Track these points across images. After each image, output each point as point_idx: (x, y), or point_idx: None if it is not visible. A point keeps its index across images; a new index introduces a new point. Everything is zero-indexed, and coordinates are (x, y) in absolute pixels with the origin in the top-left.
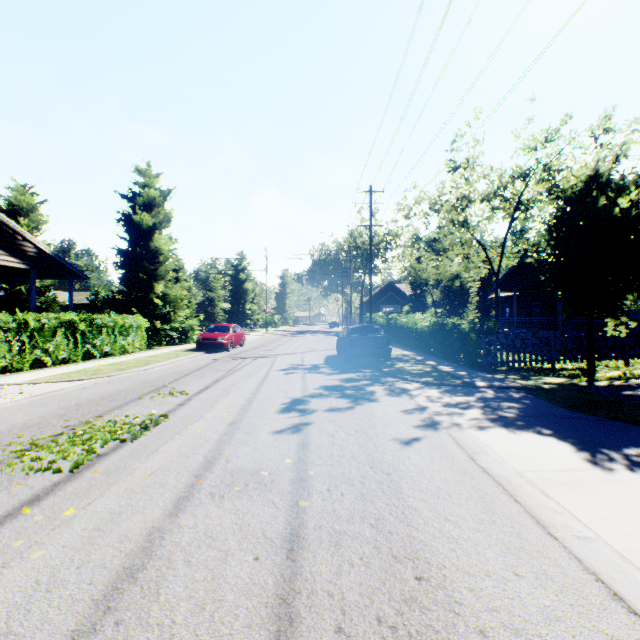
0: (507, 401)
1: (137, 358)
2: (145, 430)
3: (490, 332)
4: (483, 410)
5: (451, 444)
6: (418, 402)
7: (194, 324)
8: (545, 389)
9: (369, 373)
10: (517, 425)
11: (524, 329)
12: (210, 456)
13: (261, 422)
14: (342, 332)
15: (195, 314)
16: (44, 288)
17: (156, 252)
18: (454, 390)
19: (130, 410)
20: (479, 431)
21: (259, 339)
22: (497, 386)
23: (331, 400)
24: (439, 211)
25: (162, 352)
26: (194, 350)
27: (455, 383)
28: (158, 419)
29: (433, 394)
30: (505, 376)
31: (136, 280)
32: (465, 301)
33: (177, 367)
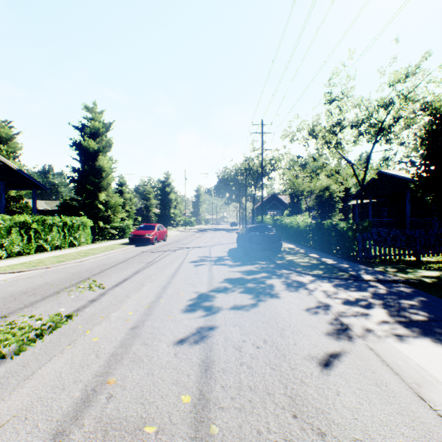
0: (404, 298)
1: (79, 251)
2: (35, 339)
3: (365, 231)
4: (387, 310)
5: (380, 366)
6: (318, 298)
7: (130, 224)
8: (430, 283)
9: (265, 265)
10: (438, 333)
11: (376, 227)
12: (90, 387)
13: (164, 326)
14: (241, 230)
15: (135, 217)
16: (19, 197)
17: (100, 169)
18: (346, 284)
19: (40, 308)
20: (401, 342)
21: (179, 235)
22: (384, 280)
23: (235, 295)
24: (317, 136)
25: (102, 245)
26: (127, 244)
27: (344, 276)
28: (59, 321)
29: (328, 288)
30: (383, 269)
31: (85, 190)
32: (333, 206)
33: (108, 259)
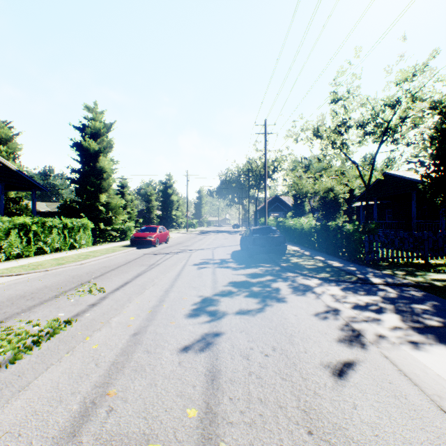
0: (416, 302)
1: (80, 253)
2: (32, 347)
3: (372, 232)
4: (399, 315)
5: (397, 376)
6: (326, 303)
7: (131, 226)
8: (441, 287)
9: (270, 268)
10: None
11: (381, 229)
12: (89, 400)
13: (167, 332)
14: (245, 232)
15: (136, 218)
16: (18, 198)
17: (101, 170)
18: (354, 287)
19: (38, 312)
20: (417, 350)
21: (181, 237)
22: (393, 283)
23: (240, 299)
24: (322, 136)
25: (103, 248)
26: (128, 246)
27: (352, 280)
28: (58, 327)
29: (336, 292)
30: (392, 272)
31: (85, 192)
32: (337, 208)
33: (109, 261)
